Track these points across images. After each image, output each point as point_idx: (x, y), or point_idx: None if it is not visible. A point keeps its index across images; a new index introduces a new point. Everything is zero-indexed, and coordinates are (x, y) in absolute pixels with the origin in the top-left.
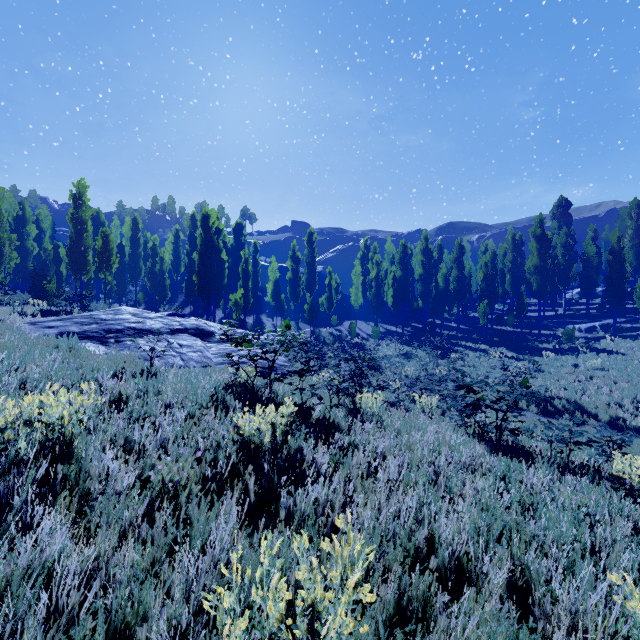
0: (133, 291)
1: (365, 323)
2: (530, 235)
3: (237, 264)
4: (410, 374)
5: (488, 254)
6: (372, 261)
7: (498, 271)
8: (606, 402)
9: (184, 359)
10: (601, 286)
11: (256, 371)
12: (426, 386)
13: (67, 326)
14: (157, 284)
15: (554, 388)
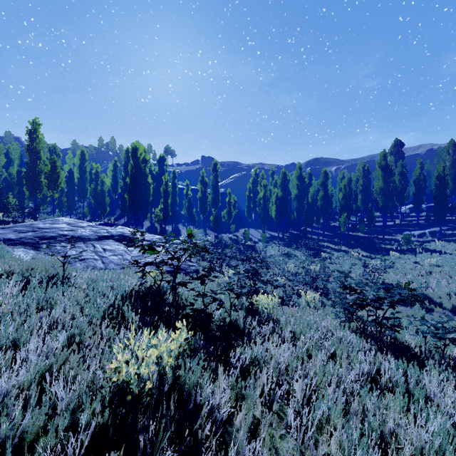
0: (82, 206)
1: (255, 230)
2: (377, 165)
3: (160, 186)
4: (291, 270)
5: (345, 180)
6: (260, 184)
7: (353, 192)
8: (446, 293)
9: (105, 262)
10: (425, 203)
11: (162, 276)
12: (307, 282)
13: (6, 234)
14: (99, 201)
15: (403, 281)
